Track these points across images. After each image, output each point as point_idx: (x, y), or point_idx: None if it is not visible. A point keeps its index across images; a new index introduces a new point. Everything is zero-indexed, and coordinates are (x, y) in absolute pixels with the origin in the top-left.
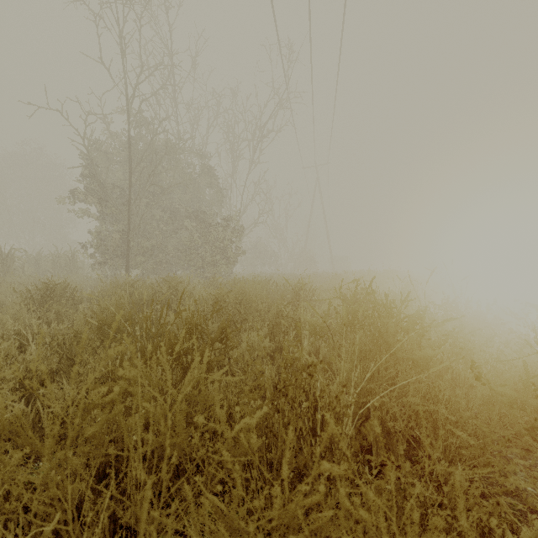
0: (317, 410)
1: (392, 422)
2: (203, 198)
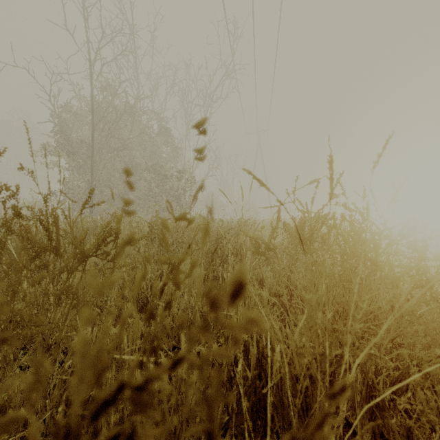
0: (263, 370)
1: (382, 386)
2: (160, 155)
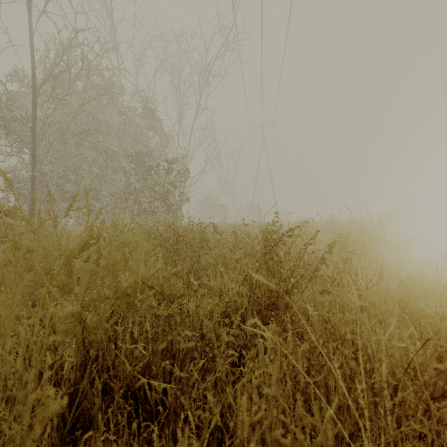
0: None
1: None
2: (147, 144)
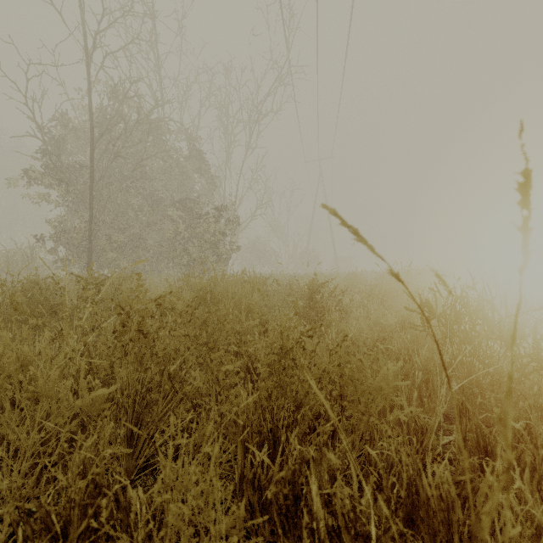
0: None
1: None
2: (192, 187)
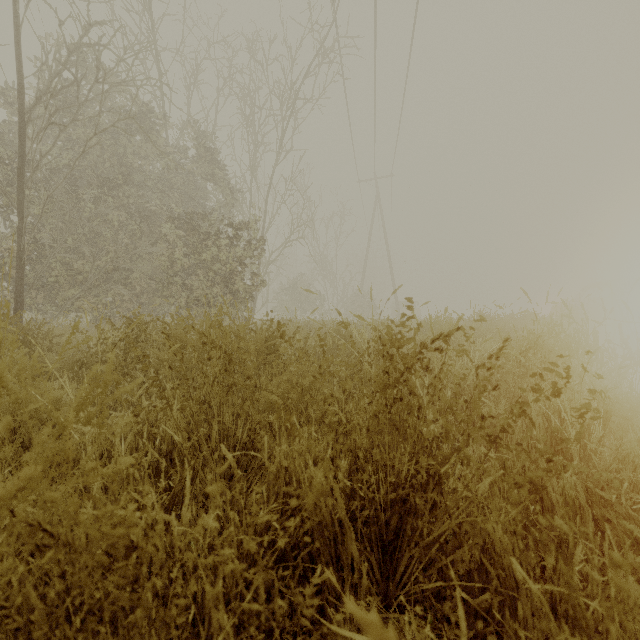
0: None
1: None
2: (203, 202)
